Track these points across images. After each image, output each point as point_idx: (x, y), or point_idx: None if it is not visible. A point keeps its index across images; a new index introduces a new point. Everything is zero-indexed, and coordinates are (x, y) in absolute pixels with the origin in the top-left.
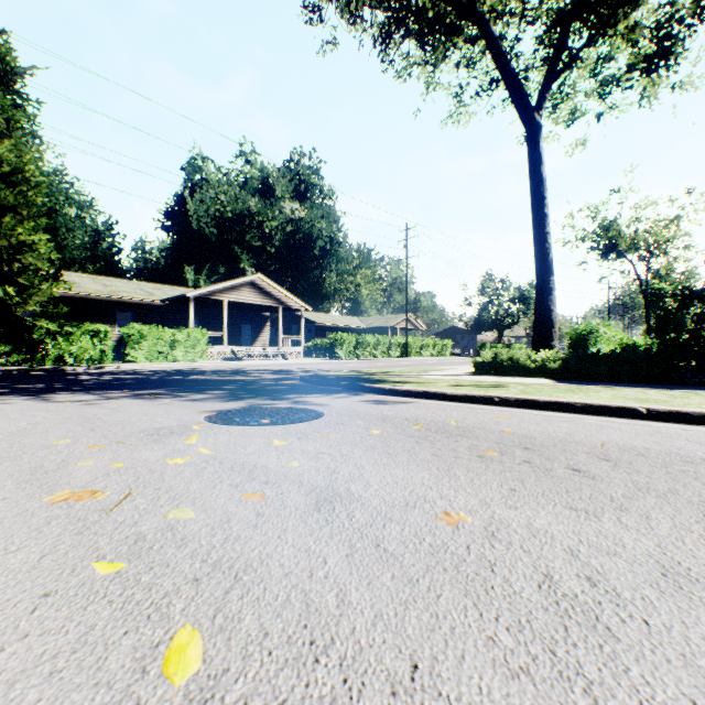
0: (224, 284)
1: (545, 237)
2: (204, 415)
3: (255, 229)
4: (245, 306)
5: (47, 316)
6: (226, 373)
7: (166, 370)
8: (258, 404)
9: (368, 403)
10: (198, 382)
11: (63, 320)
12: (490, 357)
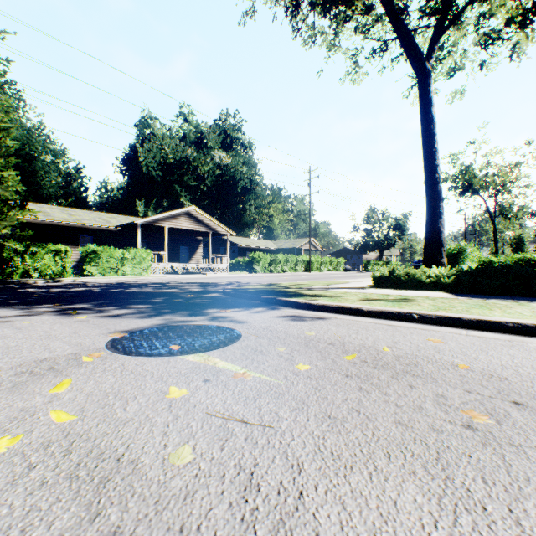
0: (165, 214)
1: (435, 168)
2: (110, 338)
3: (191, 172)
4: (182, 232)
5: (15, 238)
6: (160, 286)
7: (112, 283)
8: (175, 321)
9: (286, 320)
10: (131, 295)
11: (28, 241)
12: (388, 272)
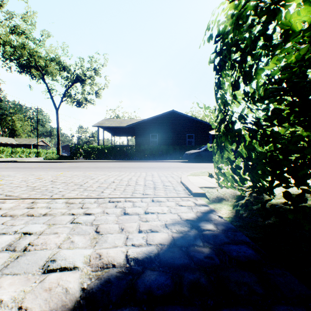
0: None
1: (59, 133)
2: None
3: None
4: None
5: None
6: None
7: None
8: None
9: (11, 163)
10: None
11: None
12: (45, 156)
